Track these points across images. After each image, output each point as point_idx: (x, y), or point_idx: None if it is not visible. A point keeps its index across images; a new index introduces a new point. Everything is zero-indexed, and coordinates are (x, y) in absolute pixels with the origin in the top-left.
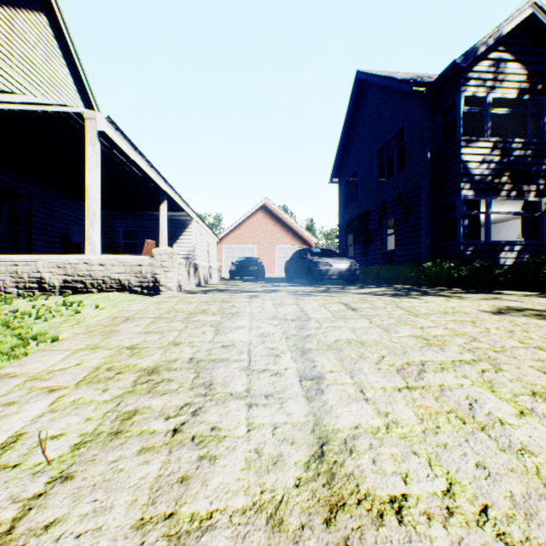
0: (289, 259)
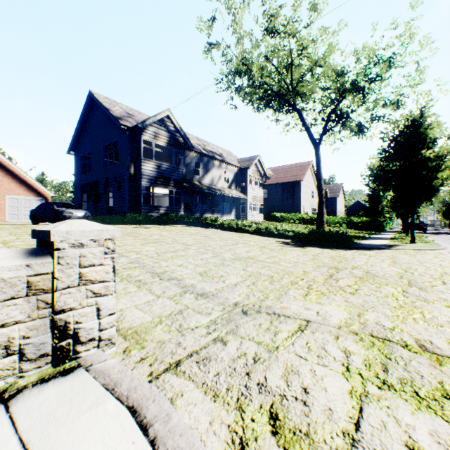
0: (36, 209)
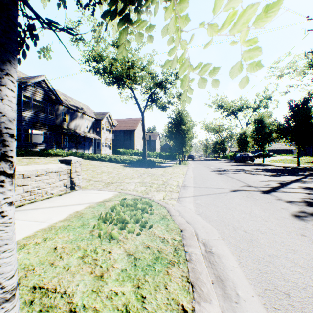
0: None
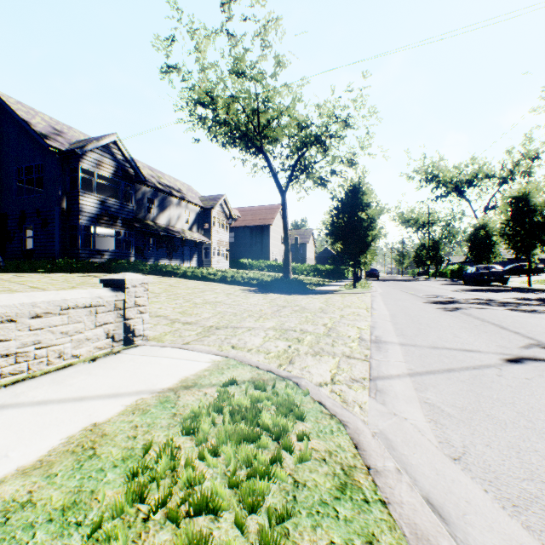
0: None
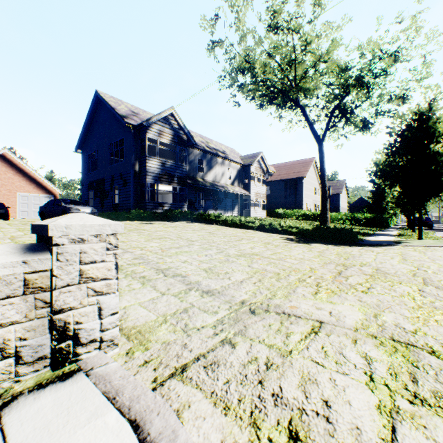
0: (45, 205)
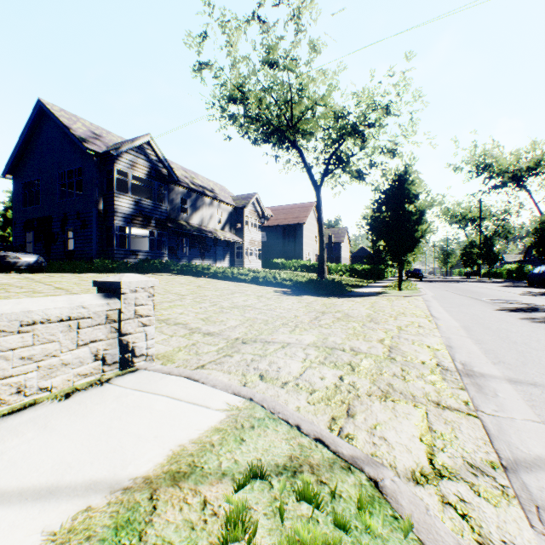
0: None
